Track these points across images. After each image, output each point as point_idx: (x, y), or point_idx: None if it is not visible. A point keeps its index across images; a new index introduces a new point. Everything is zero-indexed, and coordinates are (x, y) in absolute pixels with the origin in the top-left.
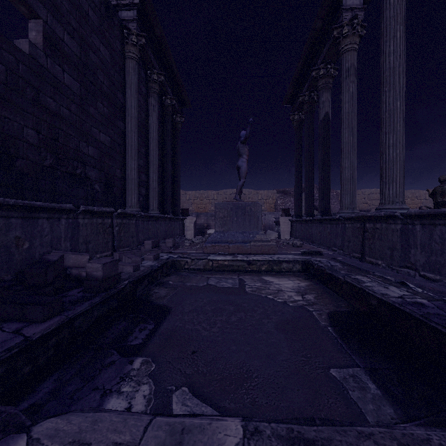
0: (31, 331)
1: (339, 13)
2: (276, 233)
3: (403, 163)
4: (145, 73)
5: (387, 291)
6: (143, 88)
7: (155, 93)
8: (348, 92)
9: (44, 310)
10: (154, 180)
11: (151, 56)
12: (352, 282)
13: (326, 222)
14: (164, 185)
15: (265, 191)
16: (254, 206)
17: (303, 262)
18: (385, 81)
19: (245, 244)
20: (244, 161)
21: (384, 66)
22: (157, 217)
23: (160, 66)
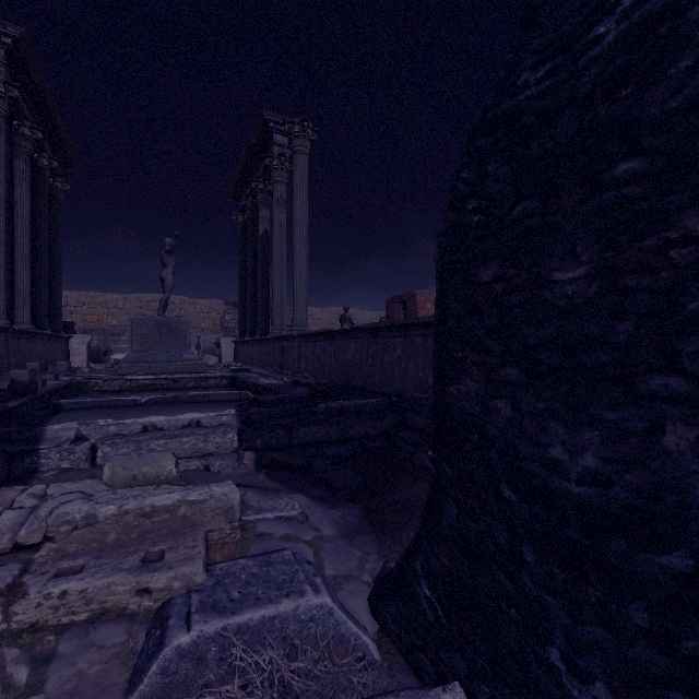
0: (3, 404)
1: (270, 144)
2: (216, 358)
3: (306, 295)
4: (10, 123)
5: (268, 382)
6: (6, 145)
7: (27, 154)
8: (278, 221)
9: (5, 394)
10: (24, 279)
11: (23, 105)
12: (253, 381)
13: (263, 343)
14: (36, 285)
15: (206, 300)
16: (181, 324)
17: (230, 377)
18: (294, 228)
19: (171, 363)
20: (169, 273)
21: (294, 216)
22: (33, 333)
23: (36, 117)
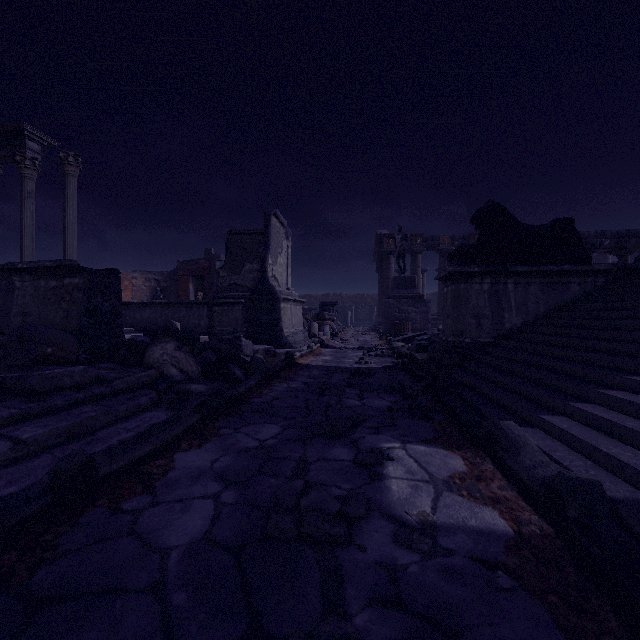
0: None
1: (22, 146)
2: None
3: None
4: None
5: None
6: None
7: None
8: (30, 209)
9: None
10: None
11: None
12: None
13: None
14: None
15: None
16: None
17: None
18: (67, 227)
19: None
20: None
21: (67, 219)
22: None
23: None
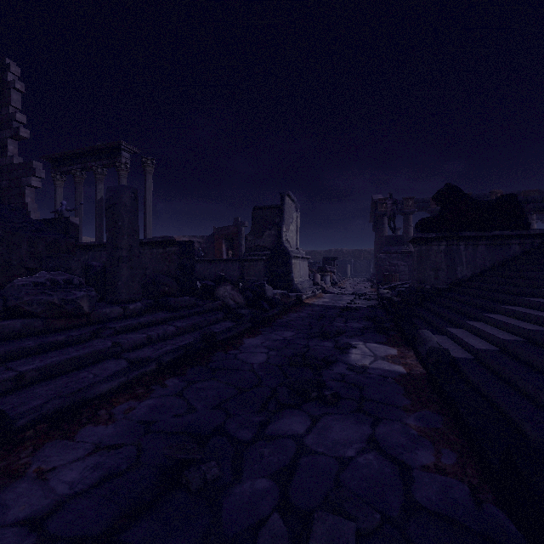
0: None
1: (120, 156)
2: None
3: None
4: None
5: None
6: None
7: None
8: None
9: None
10: None
11: None
12: None
13: None
14: None
15: None
16: None
17: None
18: (147, 209)
19: None
20: None
21: (146, 203)
22: None
23: None
